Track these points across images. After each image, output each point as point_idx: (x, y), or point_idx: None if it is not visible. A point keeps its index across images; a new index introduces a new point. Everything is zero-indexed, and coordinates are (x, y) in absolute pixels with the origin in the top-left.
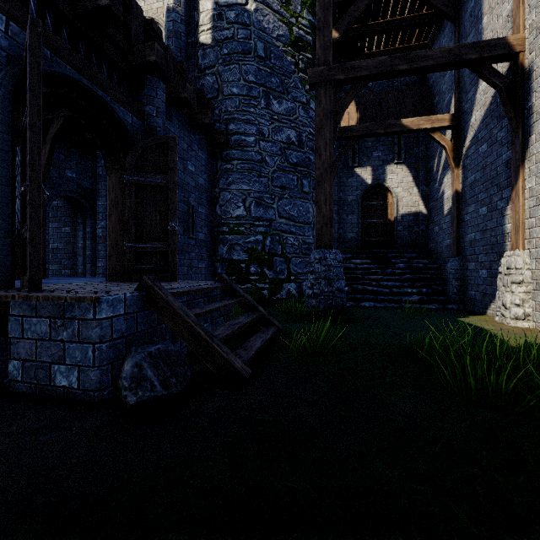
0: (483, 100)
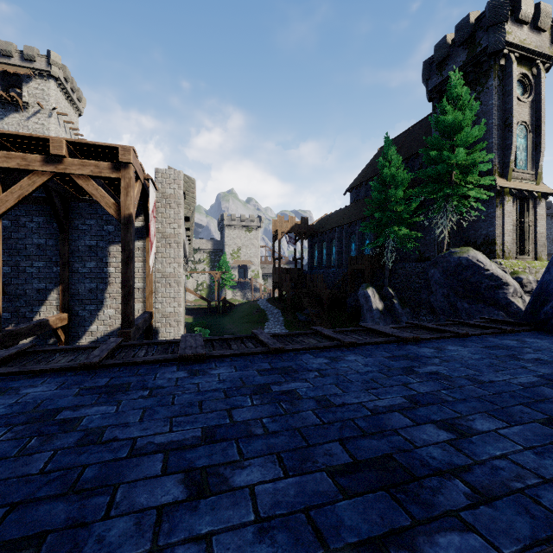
0: (110, 322)
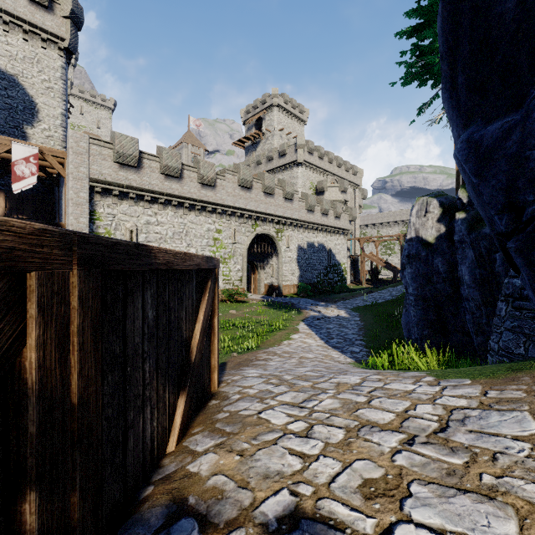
0: None
